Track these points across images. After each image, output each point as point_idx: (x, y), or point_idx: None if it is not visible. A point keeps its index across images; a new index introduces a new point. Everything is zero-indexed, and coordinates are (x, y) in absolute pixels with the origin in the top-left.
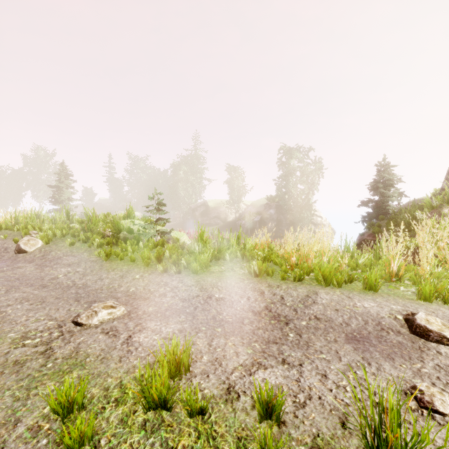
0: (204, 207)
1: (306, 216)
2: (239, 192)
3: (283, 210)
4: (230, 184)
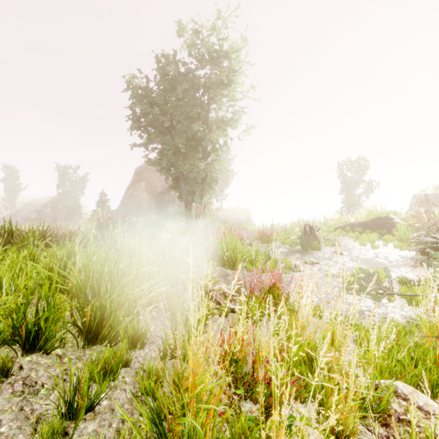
0: None
1: (78, 215)
2: (16, 190)
3: (59, 210)
4: (4, 181)
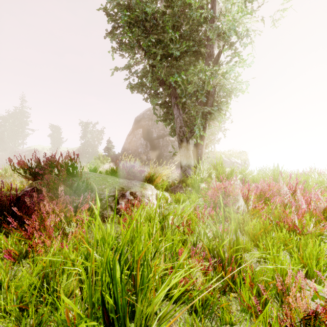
0: (29, 151)
1: None
2: (58, 142)
3: (83, 156)
4: (51, 136)
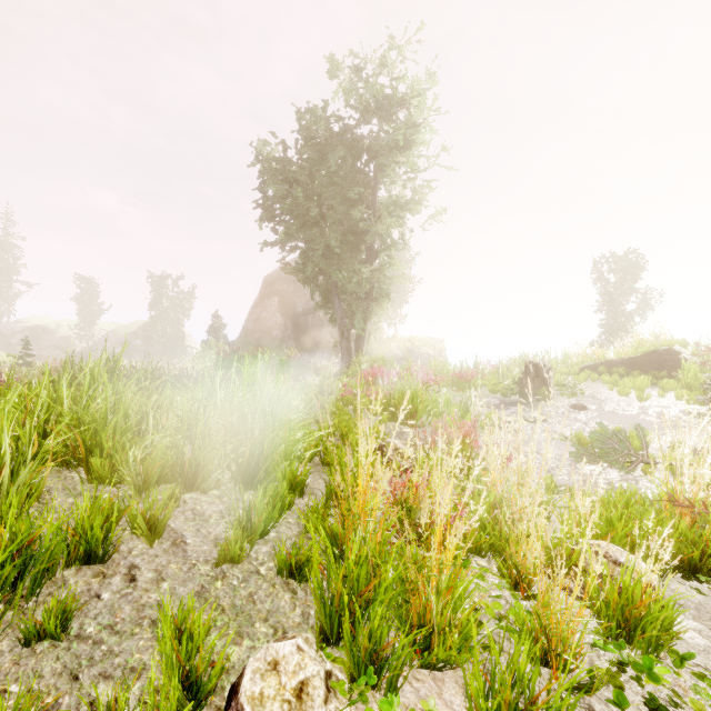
0: (29, 330)
1: (180, 348)
2: (94, 313)
3: (153, 341)
4: (78, 300)
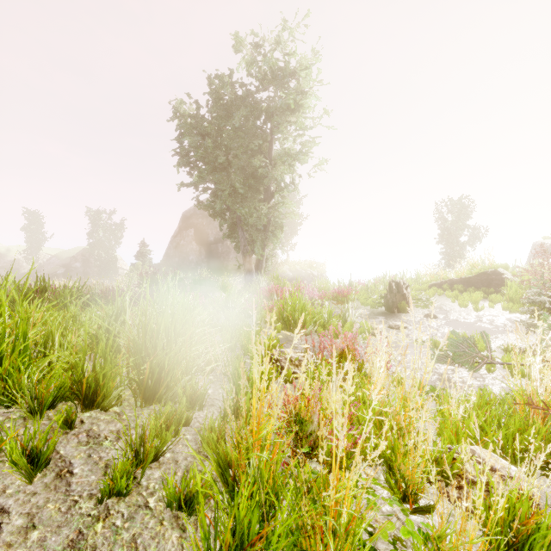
0: None
1: (113, 269)
2: (39, 240)
3: (90, 264)
4: (26, 229)
